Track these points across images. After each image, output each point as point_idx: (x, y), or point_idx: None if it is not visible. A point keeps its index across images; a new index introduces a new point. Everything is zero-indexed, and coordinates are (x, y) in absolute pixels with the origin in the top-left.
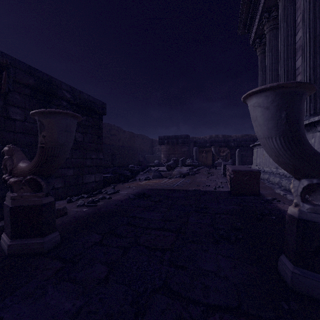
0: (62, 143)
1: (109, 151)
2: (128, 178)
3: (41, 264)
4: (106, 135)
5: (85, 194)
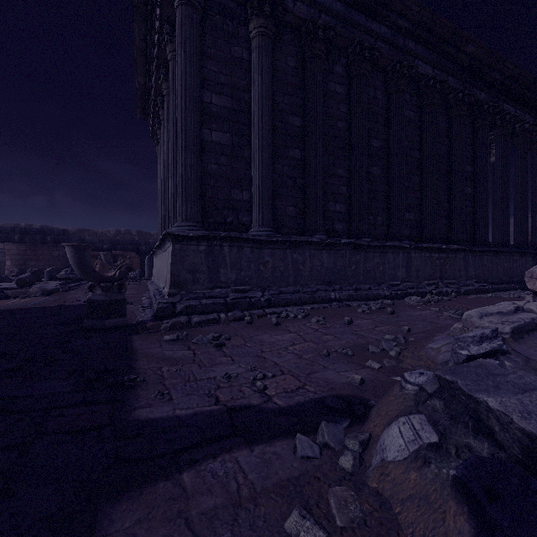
0: None
1: None
2: None
3: None
4: None
5: None
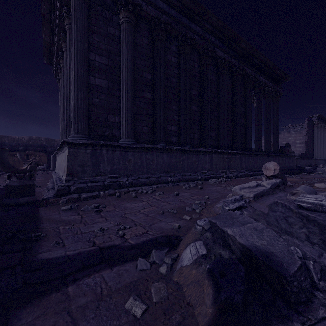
0: None
1: None
2: None
3: None
4: None
5: None
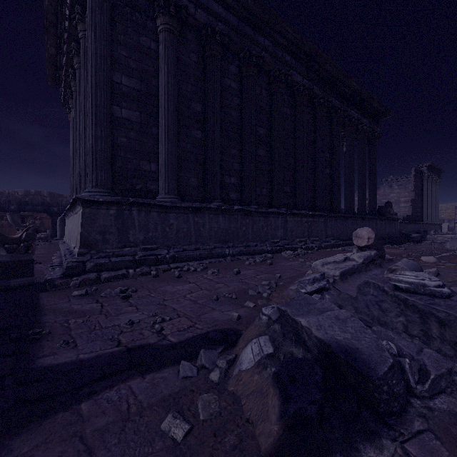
0: None
1: None
2: None
3: None
4: None
5: None
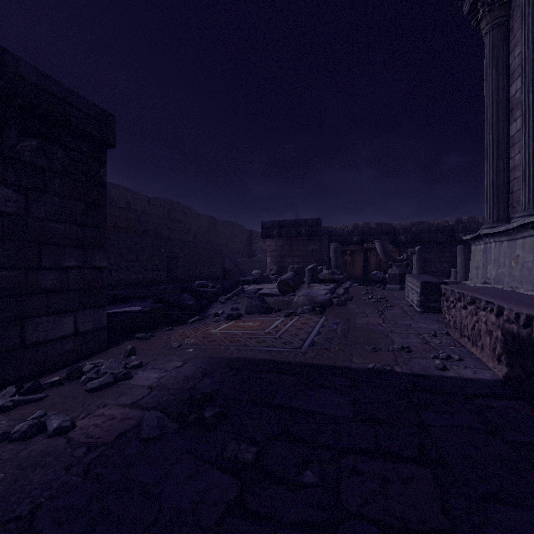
0: None
1: (163, 251)
2: (190, 313)
3: None
4: (162, 221)
5: (12, 389)
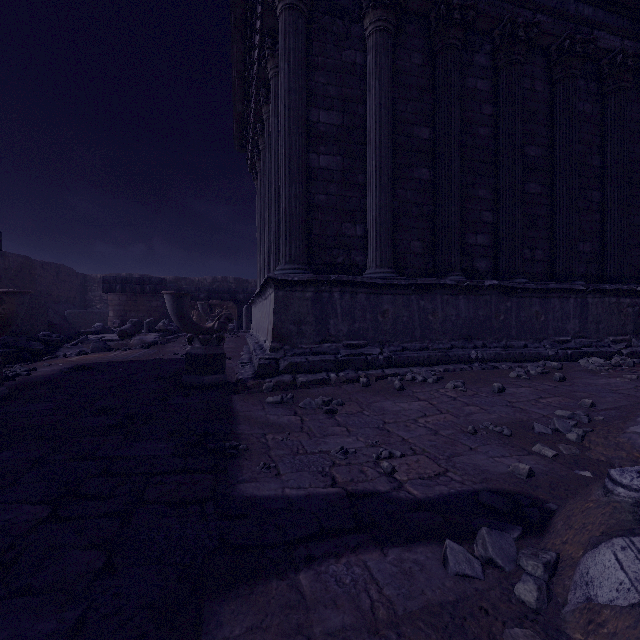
0: (19, 313)
1: None
2: (40, 355)
3: (6, 402)
4: None
5: None
